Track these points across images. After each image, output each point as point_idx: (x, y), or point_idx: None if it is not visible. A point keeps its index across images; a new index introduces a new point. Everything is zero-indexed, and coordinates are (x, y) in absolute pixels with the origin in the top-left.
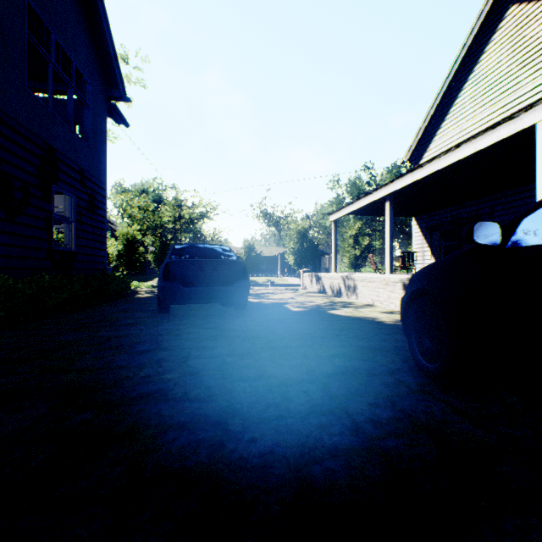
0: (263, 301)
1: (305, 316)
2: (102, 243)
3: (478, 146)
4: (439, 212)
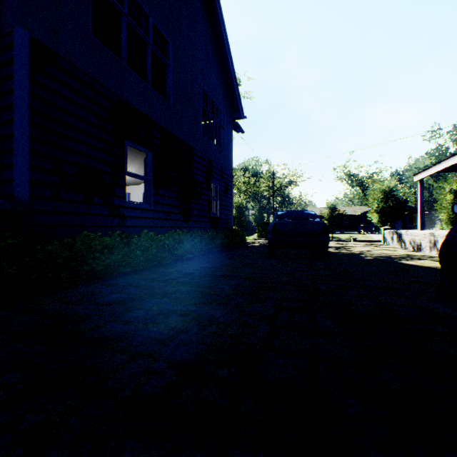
0: (341, 252)
1: (374, 262)
2: (230, 211)
3: None
4: None
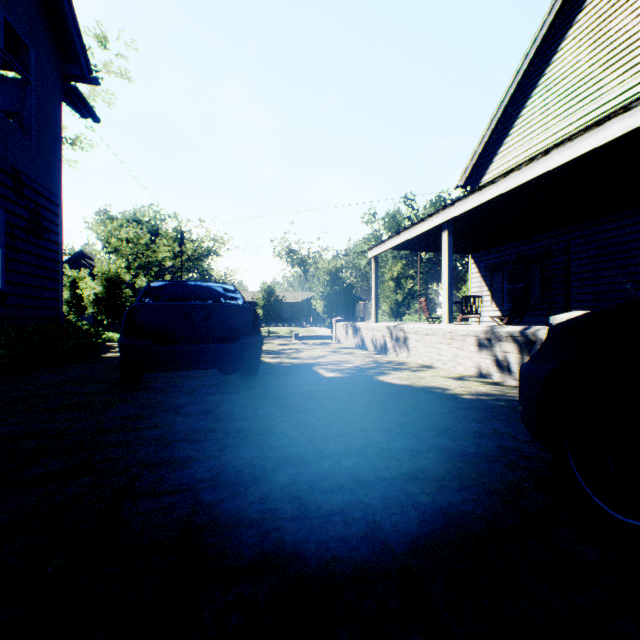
0: (284, 362)
1: (344, 386)
2: (53, 280)
3: (577, 151)
4: (501, 248)
